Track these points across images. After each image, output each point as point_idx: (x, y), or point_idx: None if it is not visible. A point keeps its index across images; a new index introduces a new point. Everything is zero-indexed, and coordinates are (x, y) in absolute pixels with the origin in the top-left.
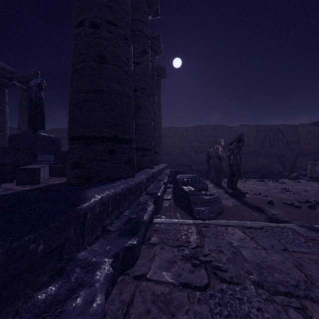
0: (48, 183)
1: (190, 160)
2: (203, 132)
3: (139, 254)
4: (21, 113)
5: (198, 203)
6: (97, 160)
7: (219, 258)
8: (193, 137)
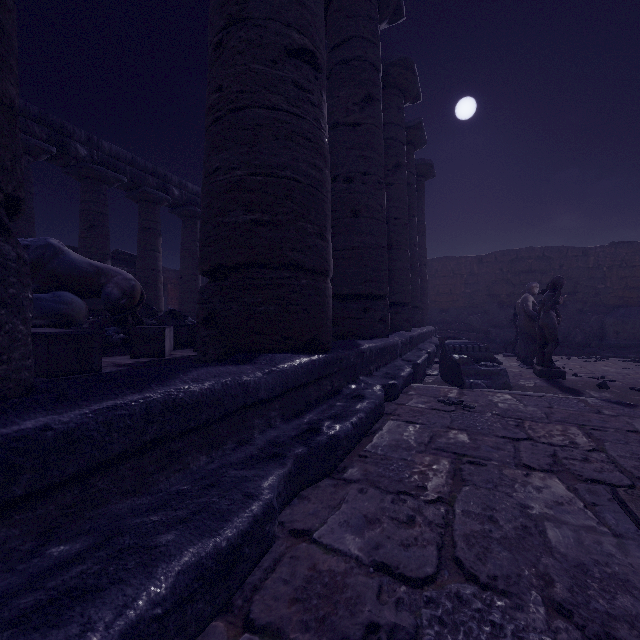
0: None
1: (486, 320)
2: (517, 264)
3: (398, 397)
4: None
5: (471, 374)
6: (352, 318)
7: (471, 404)
8: (494, 275)
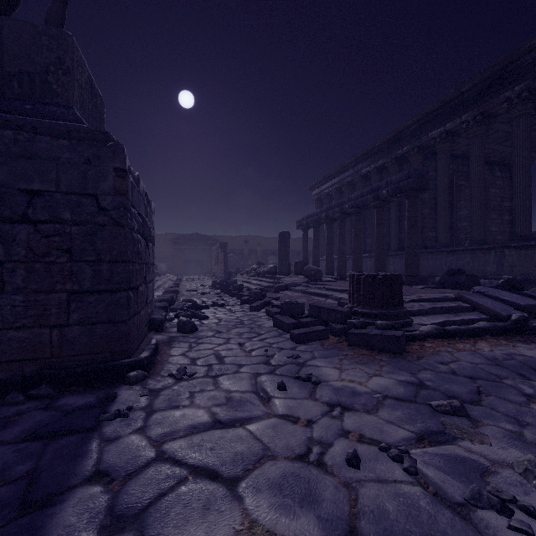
0: None
1: None
2: None
3: None
4: None
5: None
6: None
7: None
8: None
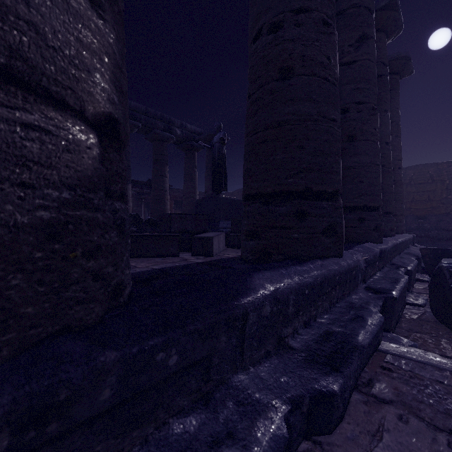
0: (221, 256)
1: None
2: None
3: (346, 410)
4: (207, 175)
5: None
6: (278, 228)
7: None
8: None
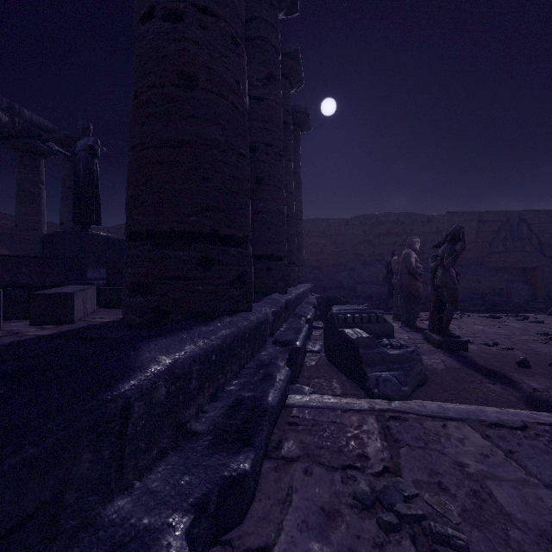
0: (88, 322)
1: (352, 277)
2: (377, 227)
3: (258, 485)
4: (65, 198)
5: (375, 362)
6: (177, 279)
7: (441, 508)
8: (359, 237)
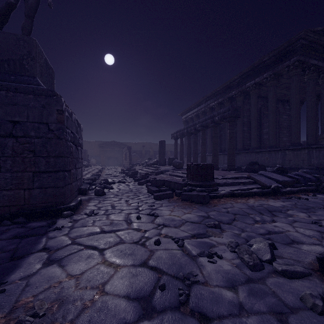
0: None
1: None
2: None
3: None
4: None
5: None
6: None
7: None
8: None
